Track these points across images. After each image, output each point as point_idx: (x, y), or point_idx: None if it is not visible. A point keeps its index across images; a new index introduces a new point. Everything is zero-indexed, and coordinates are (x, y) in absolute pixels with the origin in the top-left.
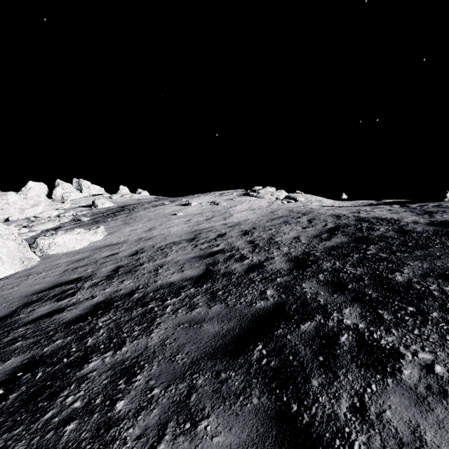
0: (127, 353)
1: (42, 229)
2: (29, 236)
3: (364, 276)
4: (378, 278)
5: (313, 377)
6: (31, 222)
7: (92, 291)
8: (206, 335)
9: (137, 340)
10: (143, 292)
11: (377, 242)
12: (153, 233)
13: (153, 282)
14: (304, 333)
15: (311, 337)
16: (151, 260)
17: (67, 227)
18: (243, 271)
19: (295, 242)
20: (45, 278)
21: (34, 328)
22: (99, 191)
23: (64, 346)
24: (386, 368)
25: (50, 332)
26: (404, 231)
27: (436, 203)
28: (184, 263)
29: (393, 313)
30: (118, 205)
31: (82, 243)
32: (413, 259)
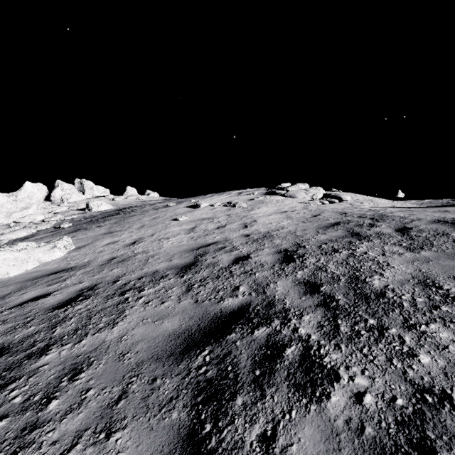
0: None
1: (11, 238)
2: None
3: None
4: None
5: None
6: (8, 228)
7: None
8: None
9: None
10: None
11: None
12: (134, 250)
13: None
14: None
15: None
16: (77, 333)
17: (39, 236)
18: None
19: (445, 300)
20: None
21: None
22: (104, 193)
23: None
24: None
25: None
26: None
27: None
28: (137, 365)
29: None
30: (117, 207)
31: (24, 266)
32: None
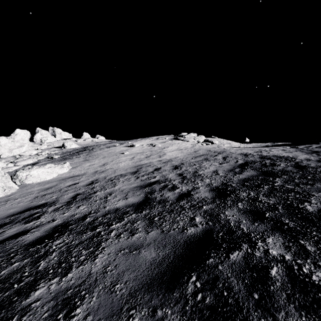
0: (71, 281)
1: (24, 164)
2: (14, 170)
3: (277, 205)
4: (290, 208)
5: None
6: (16, 158)
7: (54, 215)
8: (144, 262)
9: (82, 266)
10: (94, 217)
11: (281, 175)
12: (106, 168)
13: (102, 207)
14: (234, 264)
15: (241, 268)
16: (103, 189)
17: (42, 163)
18: (174, 199)
19: (215, 175)
20: (19, 203)
21: None
22: (68, 136)
23: (19, 269)
24: None
25: (11, 253)
26: (301, 167)
27: (318, 145)
28: (128, 191)
29: (315, 245)
30: (81, 146)
31: (52, 175)
32: (316, 191)
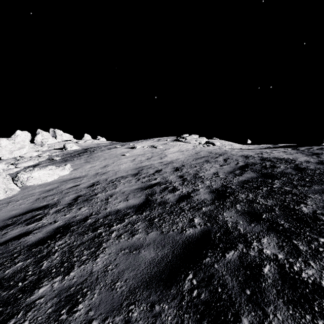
0: (73, 279)
1: (25, 165)
2: (15, 171)
3: (274, 206)
4: (287, 209)
5: (243, 315)
6: (17, 160)
7: (55, 216)
8: (143, 262)
9: (84, 265)
10: (95, 218)
11: (280, 177)
12: (107, 169)
13: (103, 209)
14: (230, 263)
15: (236, 267)
16: (104, 191)
17: (43, 164)
18: (174, 200)
19: (215, 177)
20: (21, 205)
21: (2, 250)
22: (69, 138)
23: (22, 269)
24: (313, 307)
25: (14, 254)
26: (300, 169)
27: (319, 147)
28: (129, 193)
29: (307, 244)
30: (82, 148)
31: (53, 177)
32: (313, 193)
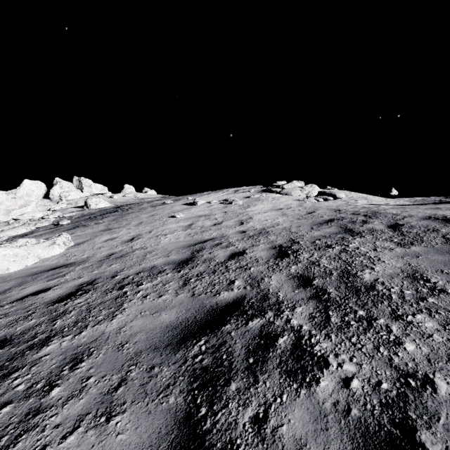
0: None
1: (11, 234)
2: None
3: None
4: None
5: None
6: (7, 225)
7: None
8: None
9: None
10: None
11: None
12: (132, 246)
13: None
14: None
15: None
16: (77, 325)
17: (38, 233)
18: None
19: (432, 292)
20: None
21: None
22: (102, 190)
23: None
24: None
25: None
26: None
27: None
28: (135, 355)
29: None
30: (115, 205)
31: (23, 262)
32: None
